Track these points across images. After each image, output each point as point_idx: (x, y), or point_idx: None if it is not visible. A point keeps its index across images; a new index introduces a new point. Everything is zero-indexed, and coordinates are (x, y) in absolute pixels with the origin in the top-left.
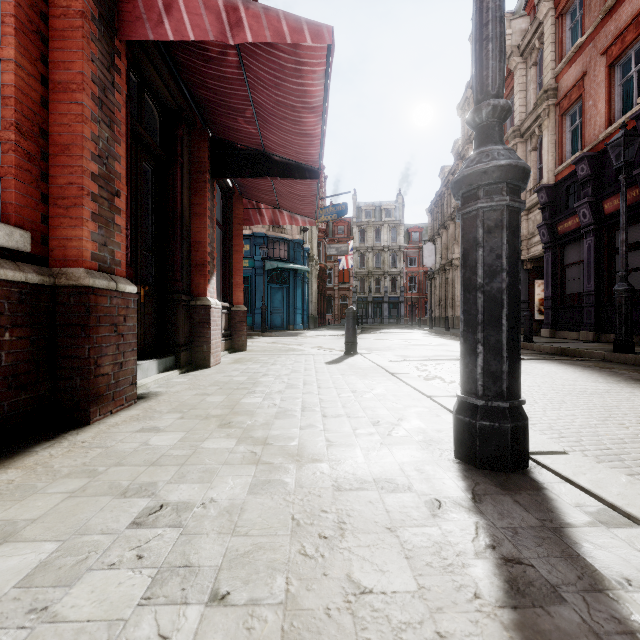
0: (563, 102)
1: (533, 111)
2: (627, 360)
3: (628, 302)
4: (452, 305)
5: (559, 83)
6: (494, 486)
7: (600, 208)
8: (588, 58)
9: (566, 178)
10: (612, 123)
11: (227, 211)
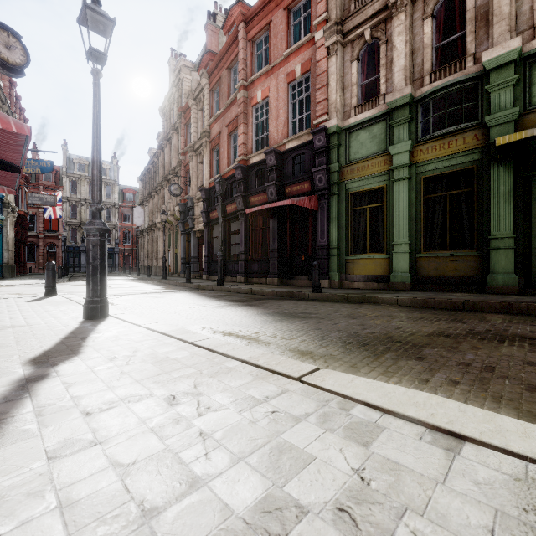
0: (213, 142)
1: (200, 139)
2: (219, 289)
3: (222, 261)
4: (156, 257)
5: (211, 130)
6: (91, 321)
7: (225, 209)
8: (222, 124)
9: (214, 187)
10: (230, 165)
11: None
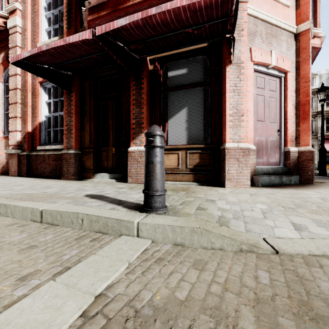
0: None
1: None
2: None
3: None
4: None
5: None
6: None
7: None
8: None
9: None
10: None
11: (212, 66)
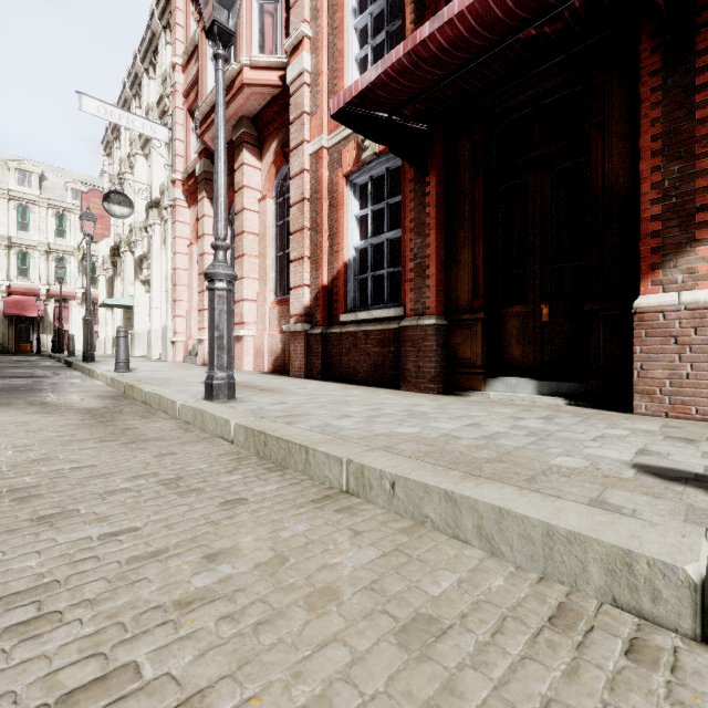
0: None
1: None
2: None
3: None
4: None
5: None
6: None
7: None
8: None
9: None
10: None
11: None
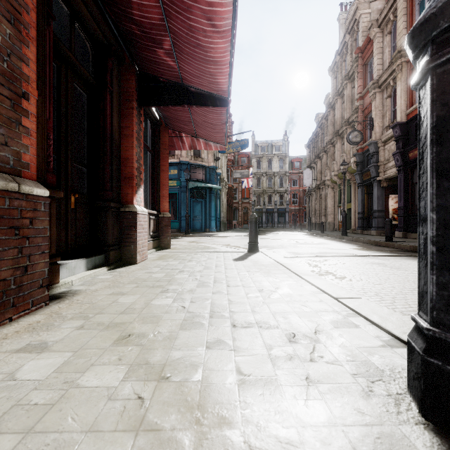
0: None
1: (389, 67)
2: None
3: None
4: (325, 214)
5: None
6: None
7: None
8: None
9: (416, 117)
10: None
11: (155, 138)
